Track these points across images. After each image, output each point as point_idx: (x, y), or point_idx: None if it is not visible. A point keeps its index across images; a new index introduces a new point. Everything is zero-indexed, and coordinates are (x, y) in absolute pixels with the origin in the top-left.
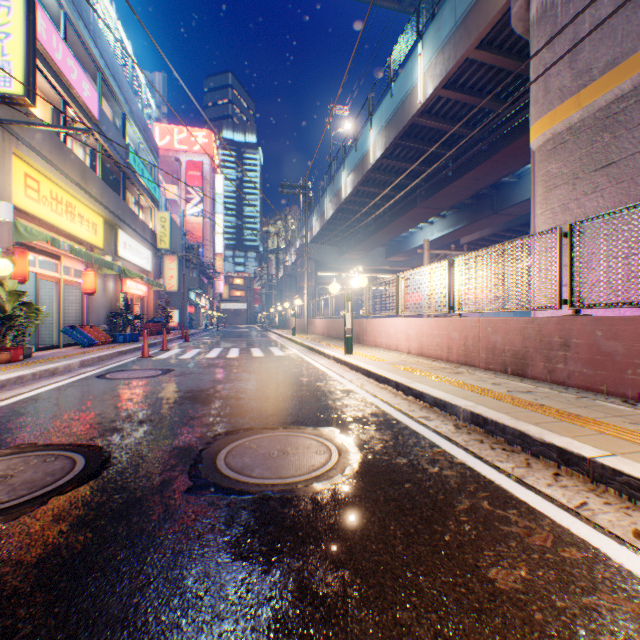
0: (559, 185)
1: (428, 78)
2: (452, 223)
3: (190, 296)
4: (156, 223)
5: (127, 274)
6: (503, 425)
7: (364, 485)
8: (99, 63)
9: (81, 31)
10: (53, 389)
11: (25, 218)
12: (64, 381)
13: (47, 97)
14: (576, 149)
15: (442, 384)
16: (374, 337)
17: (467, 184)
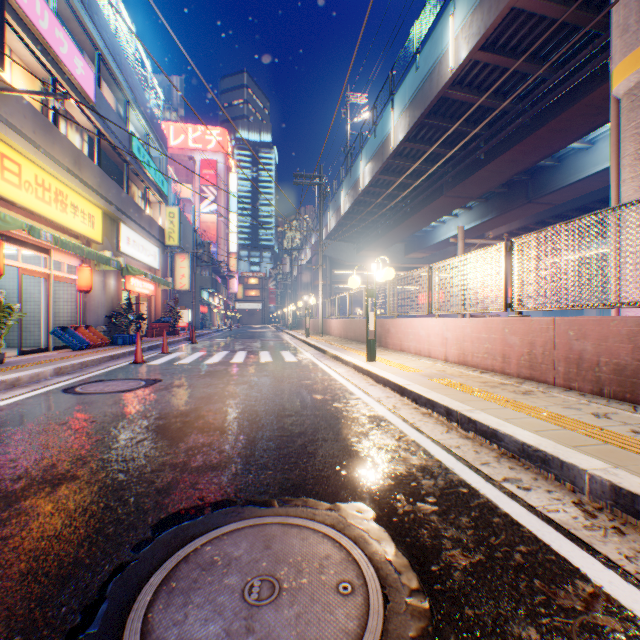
0: None
1: (462, 40)
2: (479, 215)
3: (202, 295)
4: (164, 219)
5: (130, 271)
6: None
7: None
8: (96, 41)
9: (74, 3)
10: None
11: (5, 206)
12: (18, 396)
13: (34, 73)
14: None
15: (519, 415)
16: (399, 340)
17: (502, 167)
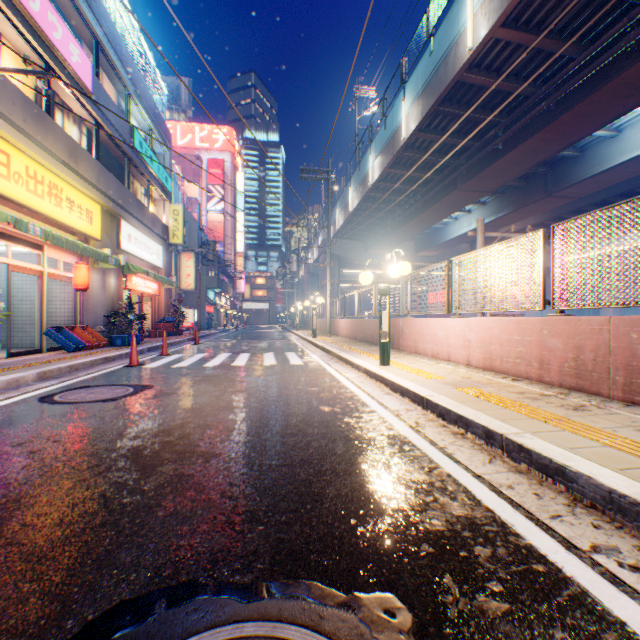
0: None
1: (481, 16)
2: (494, 210)
3: (208, 295)
4: (168, 216)
5: (131, 269)
6: None
7: None
8: (94, 29)
9: None
10: None
11: None
12: None
13: None
14: None
15: (585, 442)
16: (414, 342)
17: (521, 157)
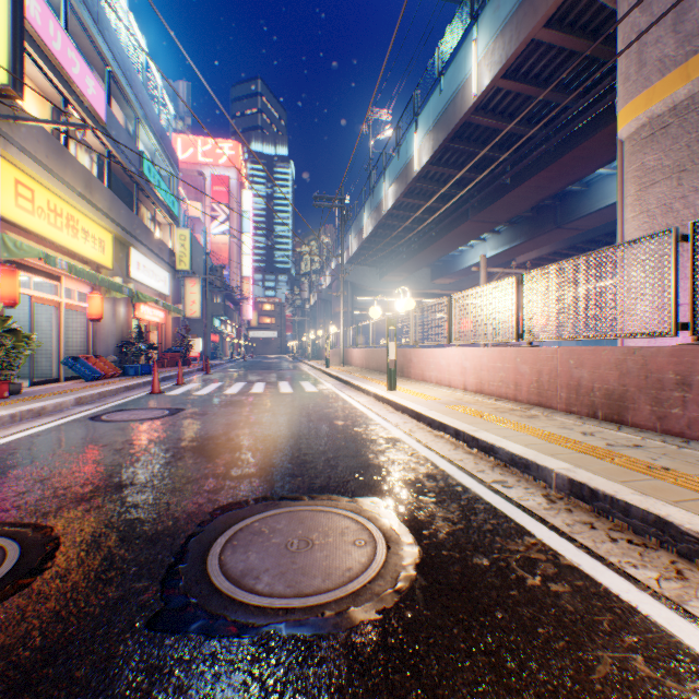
0: (658, 181)
1: (484, 67)
2: (508, 240)
3: (214, 323)
4: (175, 241)
5: (140, 298)
6: (626, 504)
7: (430, 614)
8: (107, 58)
9: (85, 20)
10: (30, 435)
11: (17, 232)
12: (49, 424)
13: (45, 94)
14: (683, 134)
15: (517, 433)
16: (421, 370)
17: (528, 193)
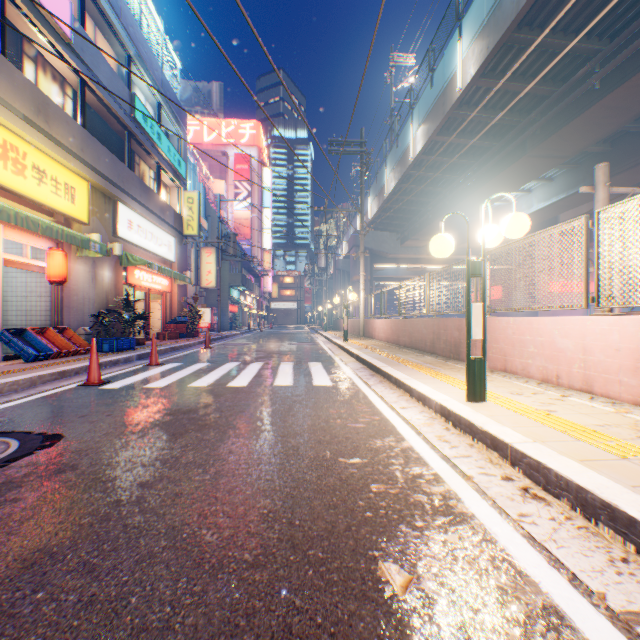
0: None
1: None
2: (564, 186)
3: (231, 294)
4: (182, 205)
5: (130, 260)
6: None
7: None
8: None
9: None
10: None
11: None
12: None
13: None
14: None
15: None
16: (501, 353)
17: (628, 98)
